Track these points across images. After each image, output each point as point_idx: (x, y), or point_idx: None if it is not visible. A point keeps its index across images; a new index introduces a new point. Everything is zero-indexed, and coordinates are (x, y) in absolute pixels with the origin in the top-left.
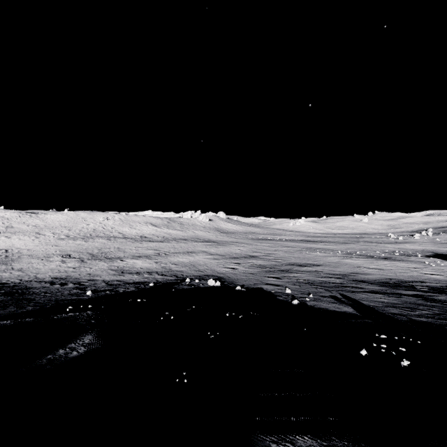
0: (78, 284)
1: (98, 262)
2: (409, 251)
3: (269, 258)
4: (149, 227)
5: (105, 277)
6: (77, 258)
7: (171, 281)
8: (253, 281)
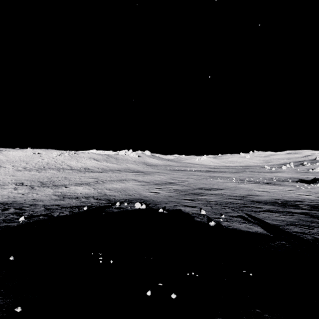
0: (19, 209)
1: (45, 188)
2: (282, 178)
3: (184, 184)
4: (92, 161)
5: (46, 202)
6: (28, 186)
7: (103, 204)
8: (173, 203)
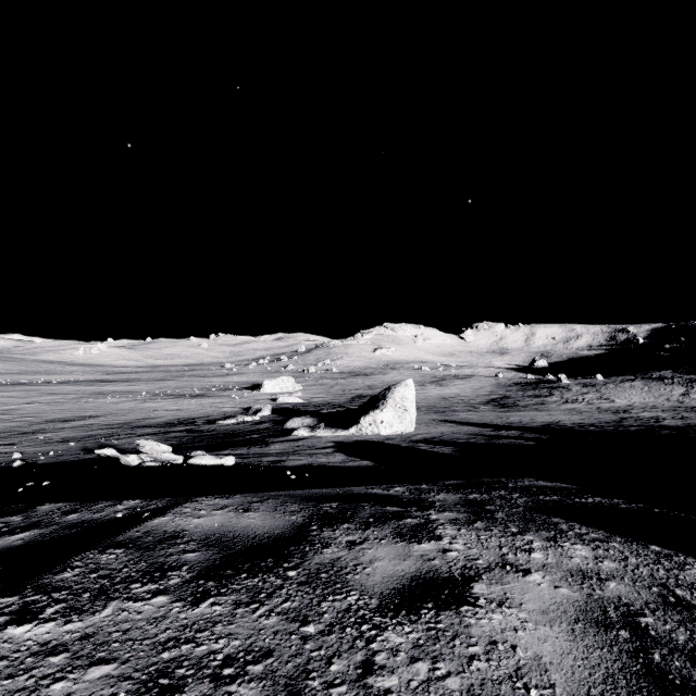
0: None
1: None
2: (231, 385)
3: (8, 417)
4: None
5: None
6: None
7: None
8: None
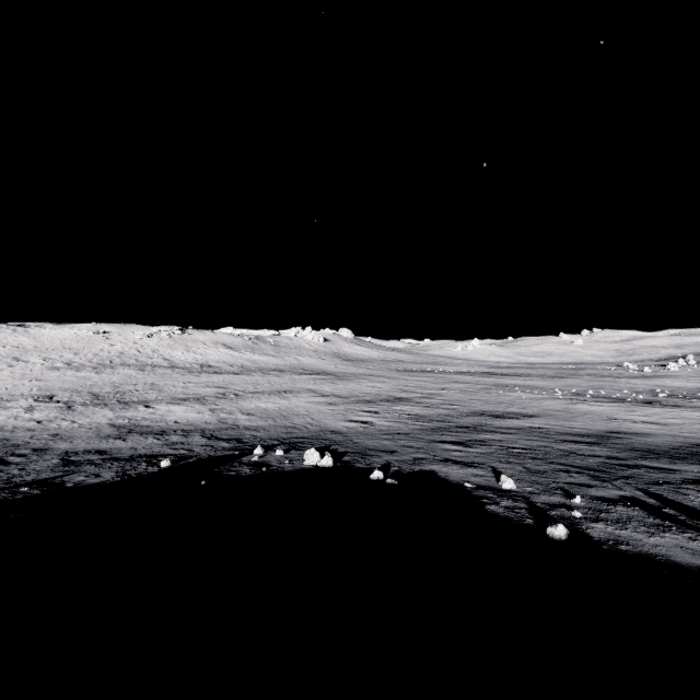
0: None
1: (98, 409)
2: (680, 391)
3: (433, 401)
4: (219, 350)
5: (79, 443)
6: (63, 403)
7: (221, 452)
8: (411, 453)
